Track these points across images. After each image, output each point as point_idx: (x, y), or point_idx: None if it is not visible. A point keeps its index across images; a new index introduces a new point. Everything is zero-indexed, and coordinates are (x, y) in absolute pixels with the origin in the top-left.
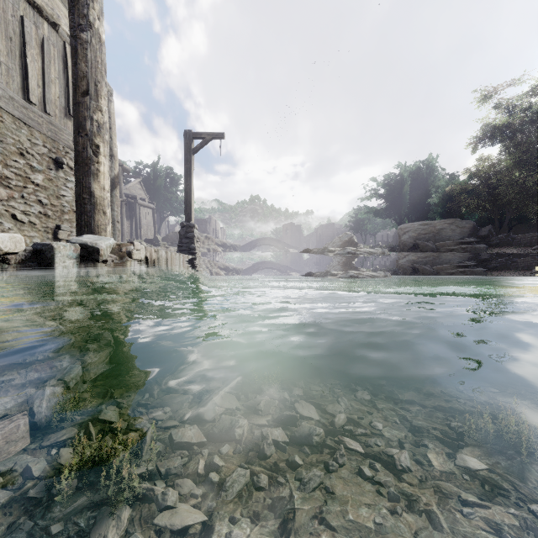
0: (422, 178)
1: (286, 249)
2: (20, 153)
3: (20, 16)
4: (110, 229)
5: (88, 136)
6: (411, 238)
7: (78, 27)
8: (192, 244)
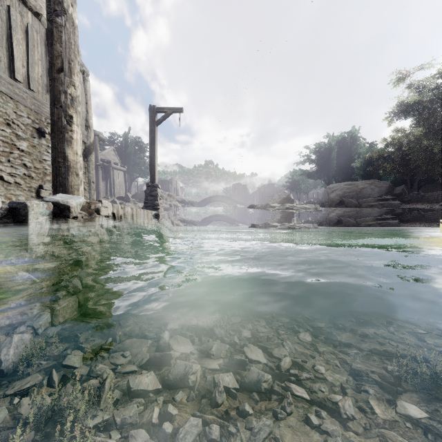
0: (347, 146)
1: (234, 204)
2: (7, 123)
3: (7, 6)
4: (82, 189)
5: (63, 108)
6: (338, 195)
7: (54, 12)
8: (155, 201)
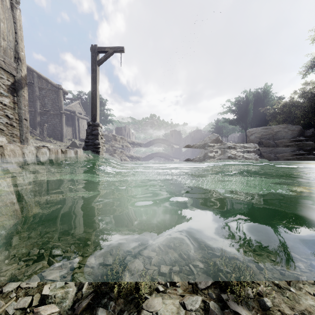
0: (260, 99)
1: (172, 145)
2: None
3: None
4: None
5: None
6: (256, 137)
7: None
8: (96, 140)
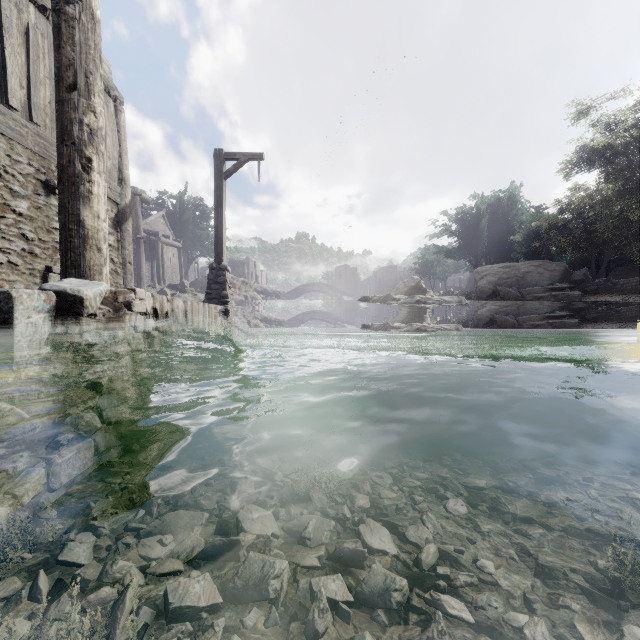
0: (502, 211)
1: (339, 296)
2: None
3: None
4: (107, 272)
5: (76, 145)
6: (490, 283)
7: None
8: (223, 290)
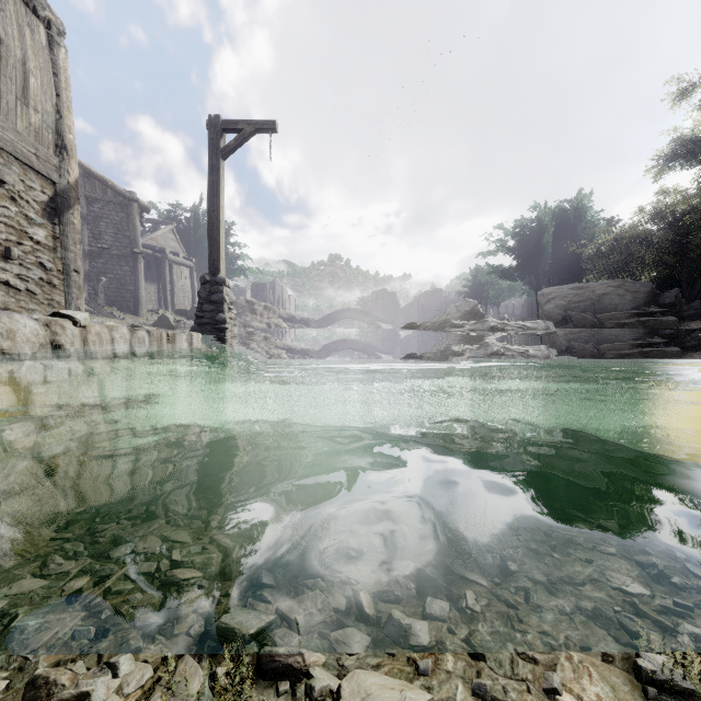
0: (569, 224)
1: (376, 324)
2: None
3: None
4: None
5: None
6: (558, 307)
7: None
8: (219, 312)
